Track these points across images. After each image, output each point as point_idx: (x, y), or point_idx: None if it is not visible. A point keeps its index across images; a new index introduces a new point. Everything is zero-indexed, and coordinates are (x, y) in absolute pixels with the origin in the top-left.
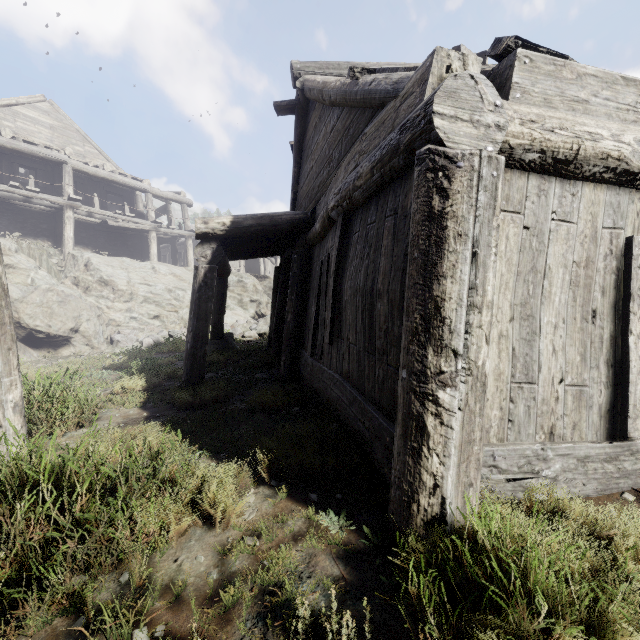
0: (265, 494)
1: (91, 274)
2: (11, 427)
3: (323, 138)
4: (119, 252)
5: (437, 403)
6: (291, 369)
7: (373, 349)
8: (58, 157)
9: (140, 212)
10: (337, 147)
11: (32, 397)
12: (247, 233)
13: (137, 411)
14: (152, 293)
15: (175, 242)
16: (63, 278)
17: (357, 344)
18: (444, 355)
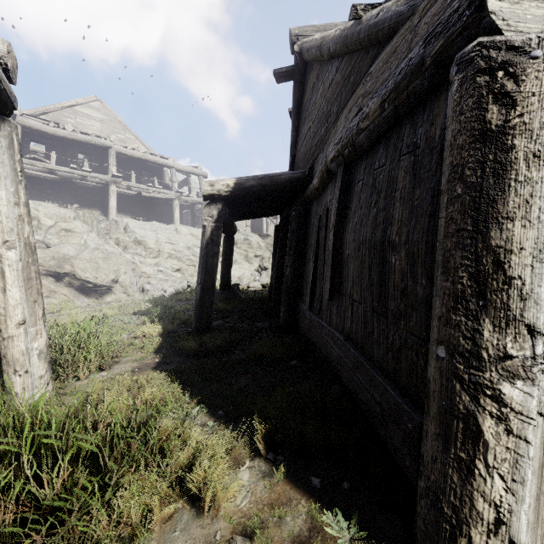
0: (261, 470)
1: (128, 235)
2: (36, 372)
3: (321, 96)
4: (151, 217)
5: (501, 401)
6: (289, 320)
7: (385, 310)
8: (105, 143)
9: (167, 184)
10: (336, 100)
11: (64, 341)
12: (249, 193)
13: (151, 356)
14: (175, 250)
15: (194, 208)
16: (108, 239)
17: (362, 303)
18: (512, 332)
